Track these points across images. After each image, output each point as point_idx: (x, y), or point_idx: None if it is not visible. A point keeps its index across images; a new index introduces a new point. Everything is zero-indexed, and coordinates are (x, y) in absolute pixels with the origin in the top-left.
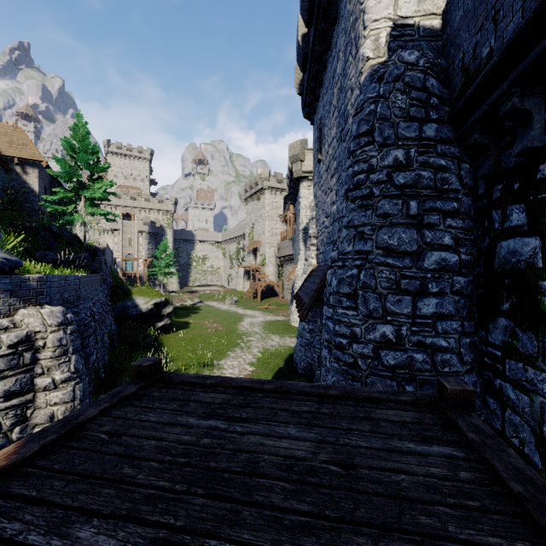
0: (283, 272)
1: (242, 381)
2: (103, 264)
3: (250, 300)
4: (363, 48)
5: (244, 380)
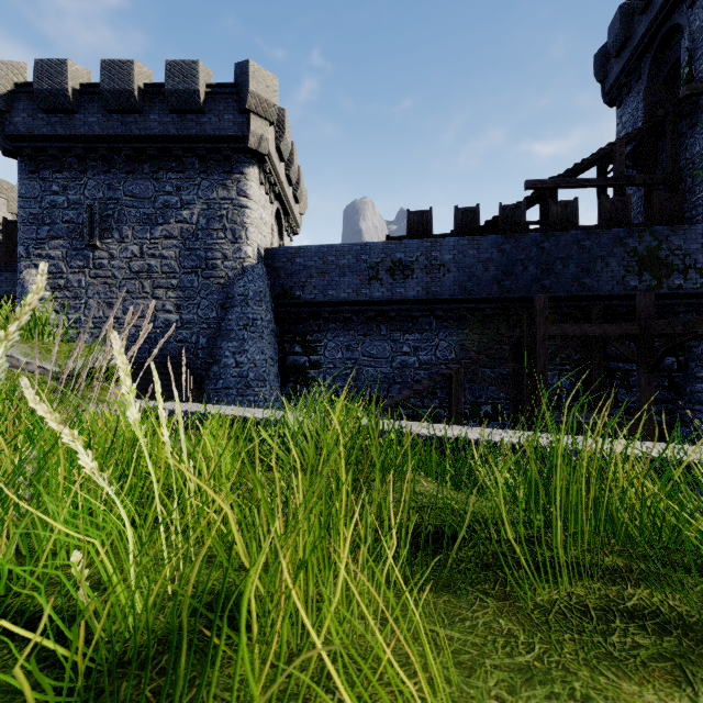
0: None
1: None
2: None
3: None
4: (247, 248)
5: None
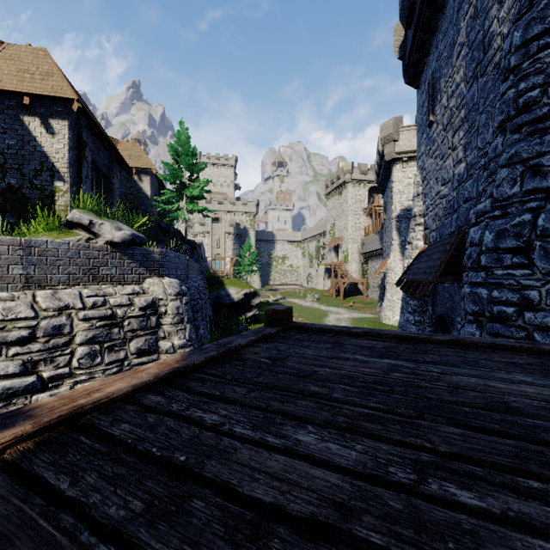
0: (368, 269)
1: (398, 332)
2: (200, 257)
3: (332, 298)
4: None
5: (400, 332)
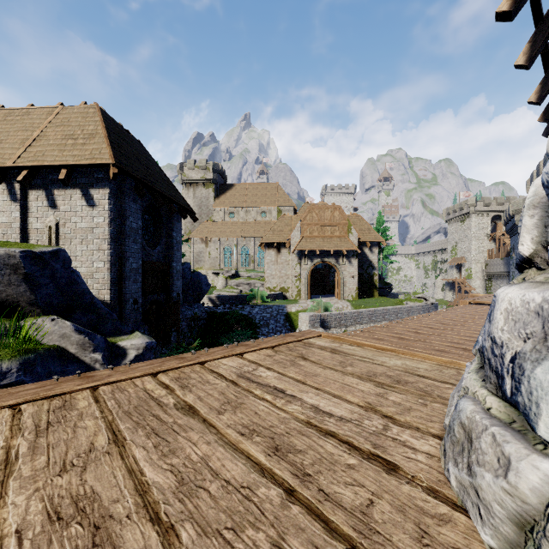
0: (491, 286)
1: None
2: None
3: None
4: None
5: None
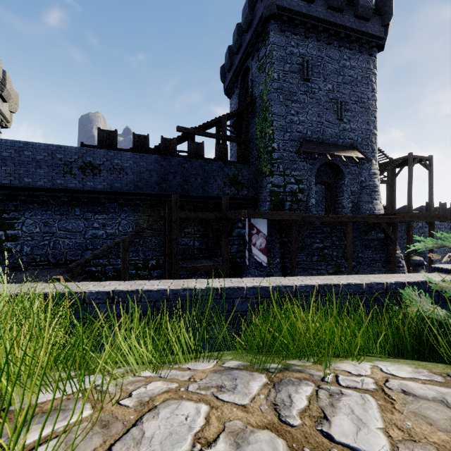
0: None
1: None
2: None
3: None
4: None
5: None
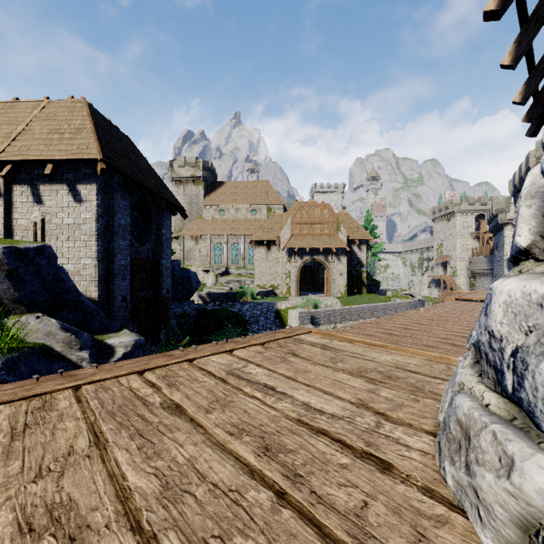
0: (475, 283)
1: None
2: None
3: None
4: None
5: None
